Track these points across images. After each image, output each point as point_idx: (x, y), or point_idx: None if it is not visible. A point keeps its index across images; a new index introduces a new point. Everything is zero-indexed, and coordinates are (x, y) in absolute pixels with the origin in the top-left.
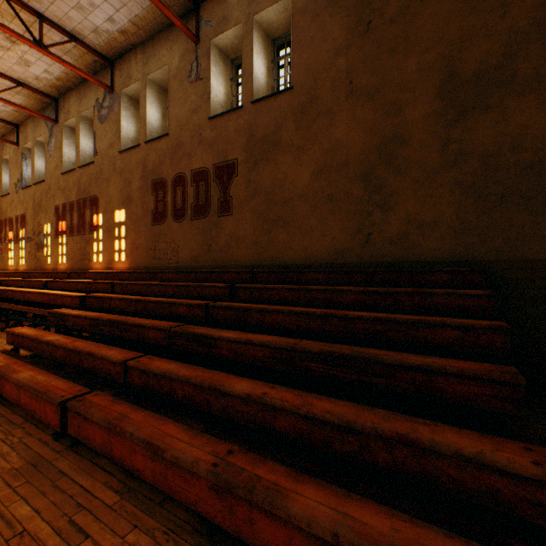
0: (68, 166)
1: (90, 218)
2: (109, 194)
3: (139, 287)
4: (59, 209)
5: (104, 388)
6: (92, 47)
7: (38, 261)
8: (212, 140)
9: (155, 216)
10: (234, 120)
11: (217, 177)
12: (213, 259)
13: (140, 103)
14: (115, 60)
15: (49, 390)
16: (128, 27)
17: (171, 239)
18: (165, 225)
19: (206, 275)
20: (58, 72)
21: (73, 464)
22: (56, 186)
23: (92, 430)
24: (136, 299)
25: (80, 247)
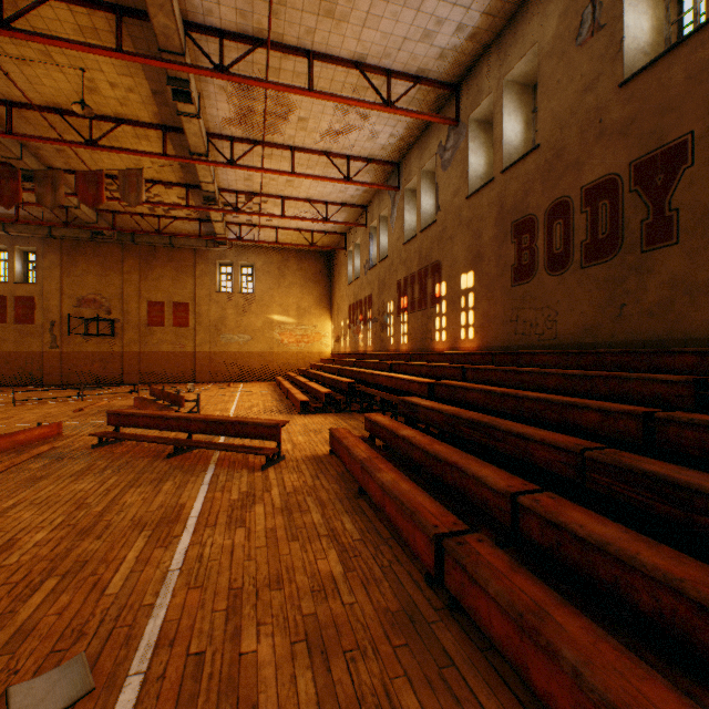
0: (408, 235)
1: (431, 289)
2: (453, 256)
3: (499, 374)
4: (400, 284)
5: (478, 524)
6: (435, 80)
7: (382, 342)
8: (624, 121)
9: (516, 272)
10: (681, 61)
11: (636, 183)
12: (628, 330)
13: (493, 121)
14: (460, 82)
15: (416, 509)
16: (479, 25)
17: (541, 303)
18: (531, 284)
19: (616, 357)
20: (400, 132)
21: (459, 646)
22: (398, 259)
23: (484, 605)
24: (500, 393)
25: (421, 325)
